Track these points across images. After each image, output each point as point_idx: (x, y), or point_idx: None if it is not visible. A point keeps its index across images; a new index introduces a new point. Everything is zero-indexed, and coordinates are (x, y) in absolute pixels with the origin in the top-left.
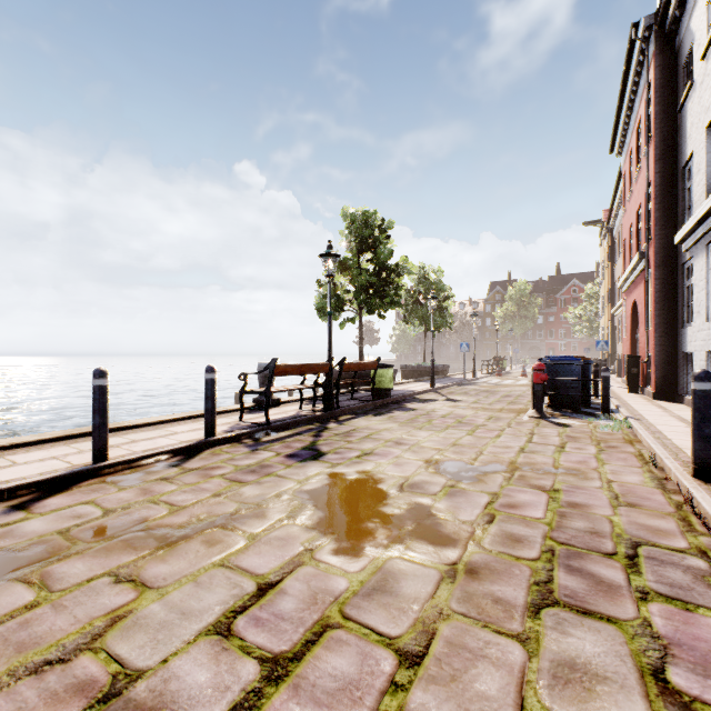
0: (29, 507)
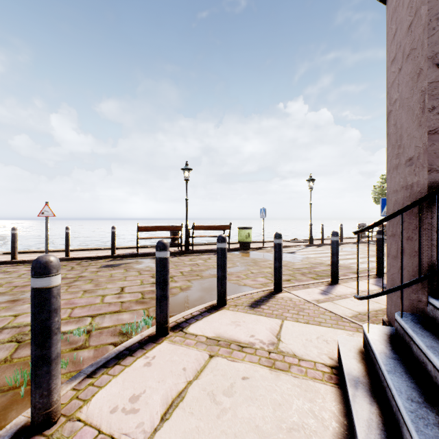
0: (339, 246)
